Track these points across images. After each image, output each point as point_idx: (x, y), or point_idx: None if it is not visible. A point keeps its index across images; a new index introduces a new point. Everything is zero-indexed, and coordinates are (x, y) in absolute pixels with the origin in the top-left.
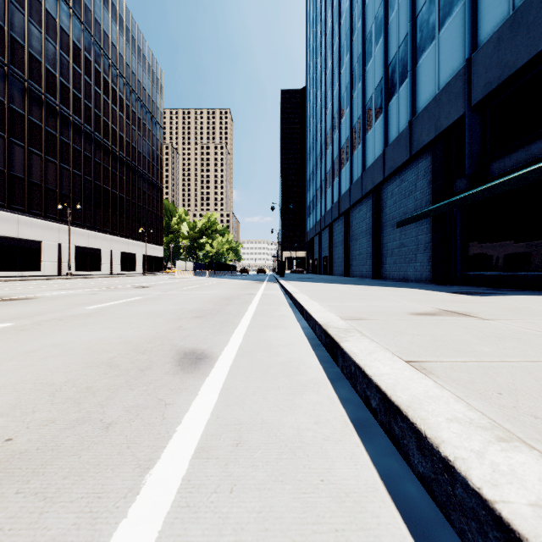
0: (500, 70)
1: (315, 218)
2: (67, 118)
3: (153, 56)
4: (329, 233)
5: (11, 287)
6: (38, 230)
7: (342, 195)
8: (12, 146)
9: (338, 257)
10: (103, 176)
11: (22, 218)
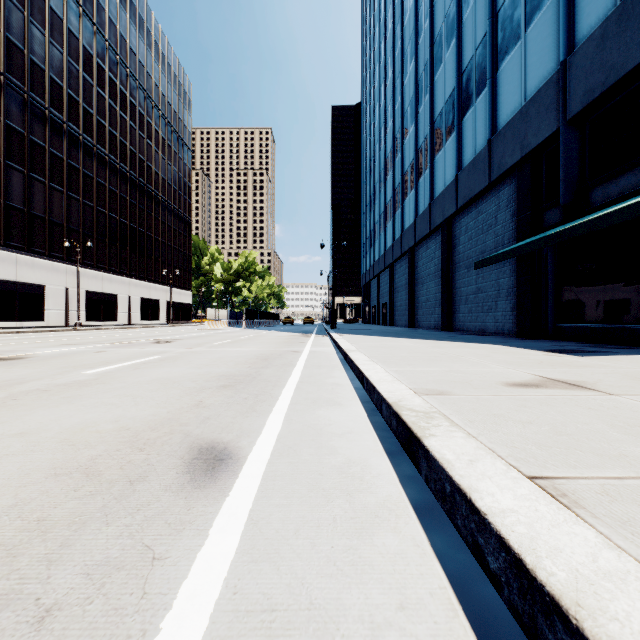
0: (604, 74)
1: (373, 258)
2: (76, 138)
3: (180, 65)
4: (390, 275)
5: (3, 342)
6: (41, 272)
7: (405, 230)
8: (9, 171)
9: (400, 304)
10: (120, 207)
11: (21, 258)
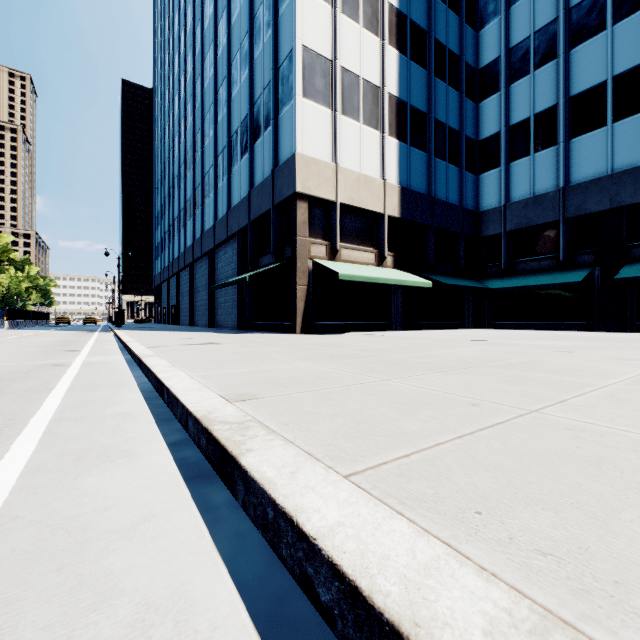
0: (259, 209)
1: (163, 263)
2: None
3: None
4: (177, 282)
5: None
6: None
7: (187, 247)
8: None
9: (185, 306)
10: None
11: None
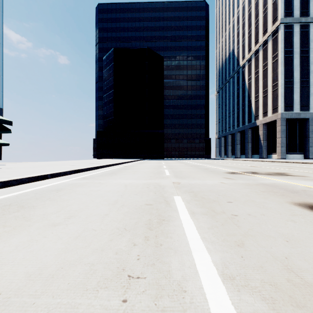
0: None
1: None
2: None
3: None
4: None
5: None
6: None
7: None
8: None
9: None
10: None
11: None
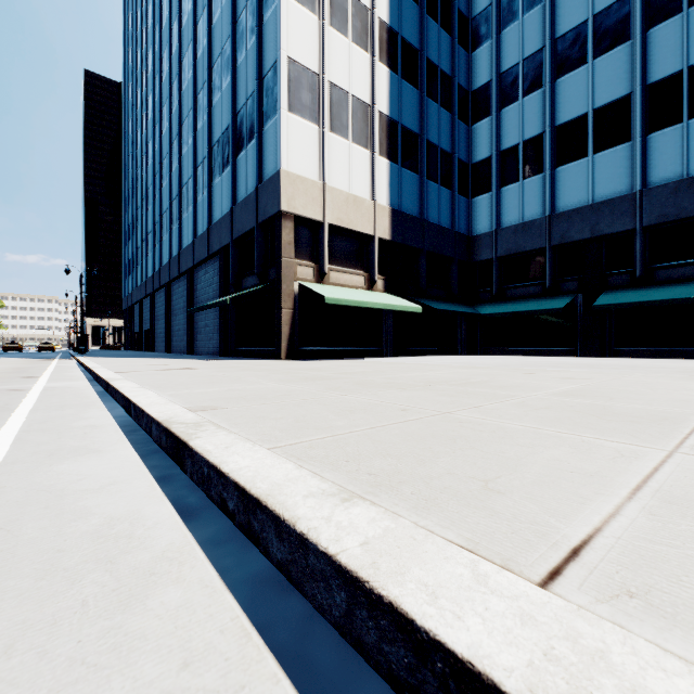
0: (242, 227)
1: (135, 282)
2: None
3: None
4: (151, 304)
5: None
6: None
7: (163, 266)
8: None
9: (160, 331)
10: None
11: None
